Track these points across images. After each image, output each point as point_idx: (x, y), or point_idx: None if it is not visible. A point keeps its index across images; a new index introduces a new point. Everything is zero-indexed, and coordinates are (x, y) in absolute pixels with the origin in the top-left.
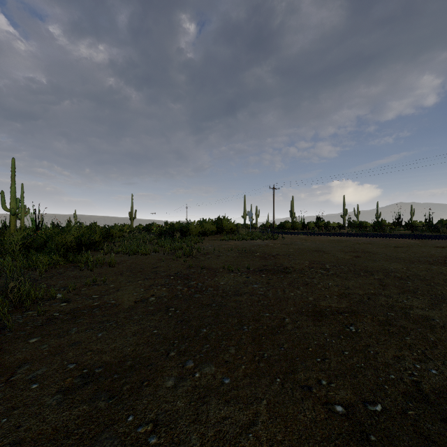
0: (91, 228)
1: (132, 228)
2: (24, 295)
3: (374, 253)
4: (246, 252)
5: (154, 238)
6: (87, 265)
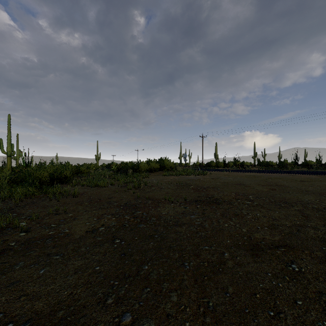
0: (66, 166)
1: (97, 166)
2: None
3: (286, 186)
4: (183, 185)
5: (112, 174)
6: (55, 195)
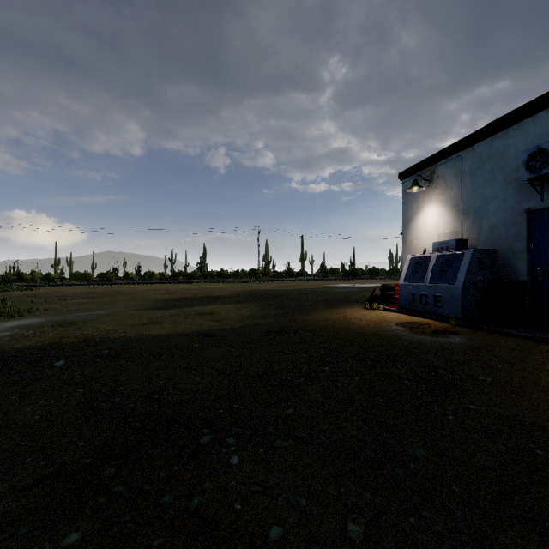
0: None
1: None
2: (13, 308)
3: (124, 291)
4: (40, 297)
5: None
6: None
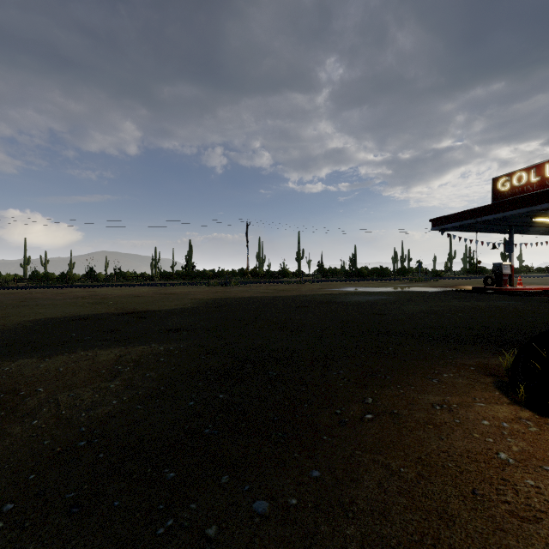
0: None
1: None
2: None
3: (40, 298)
4: None
5: None
6: None
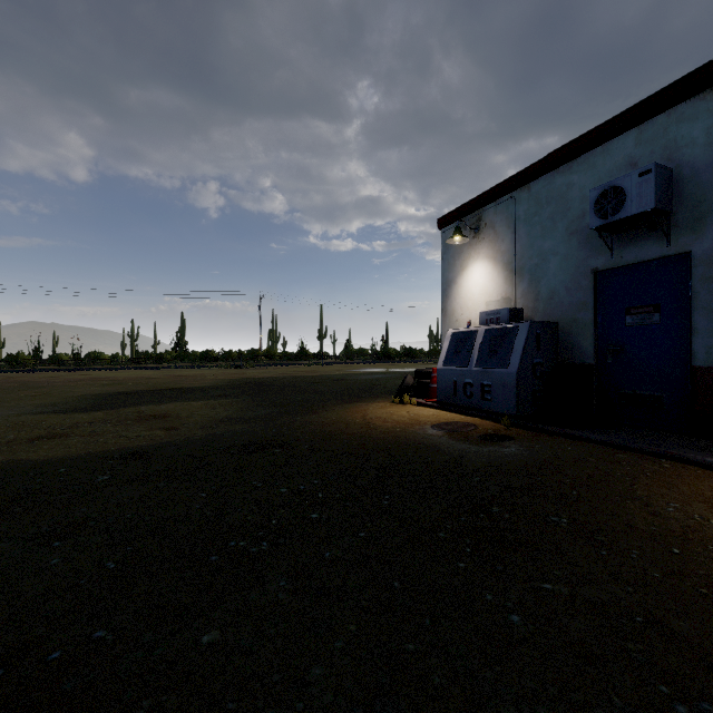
0: None
1: None
2: None
3: (37, 382)
4: None
5: None
6: None
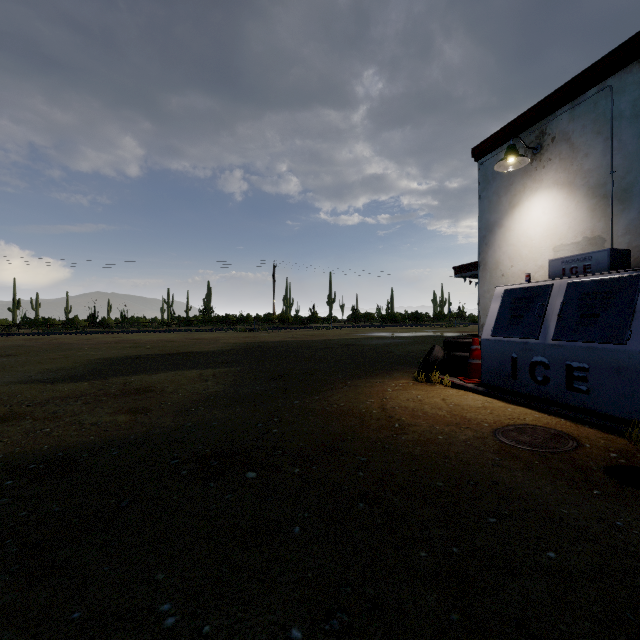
0: None
1: None
2: None
3: (72, 343)
4: None
5: None
6: None
